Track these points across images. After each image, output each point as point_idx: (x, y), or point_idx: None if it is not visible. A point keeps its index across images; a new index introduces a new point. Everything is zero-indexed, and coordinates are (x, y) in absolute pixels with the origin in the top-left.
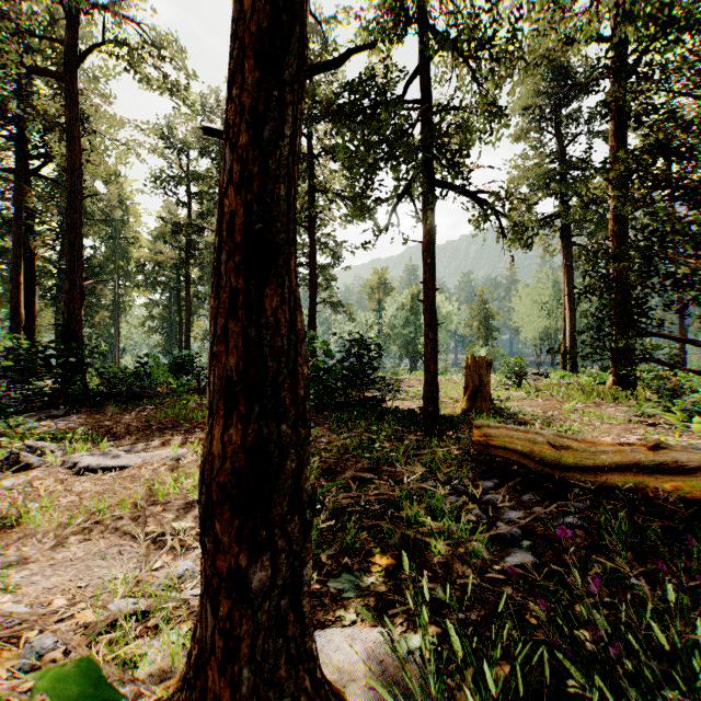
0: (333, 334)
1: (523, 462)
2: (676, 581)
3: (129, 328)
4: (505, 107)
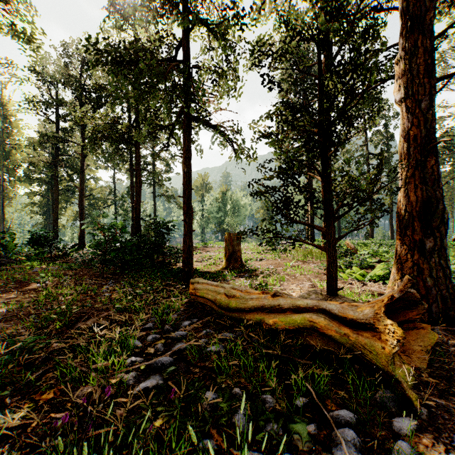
0: (141, 218)
1: (212, 306)
2: (244, 389)
3: (15, 211)
4: (223, 71)
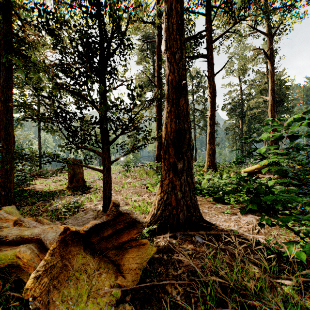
0: None
1: None
2: None
3: None
4: (26, 5)
